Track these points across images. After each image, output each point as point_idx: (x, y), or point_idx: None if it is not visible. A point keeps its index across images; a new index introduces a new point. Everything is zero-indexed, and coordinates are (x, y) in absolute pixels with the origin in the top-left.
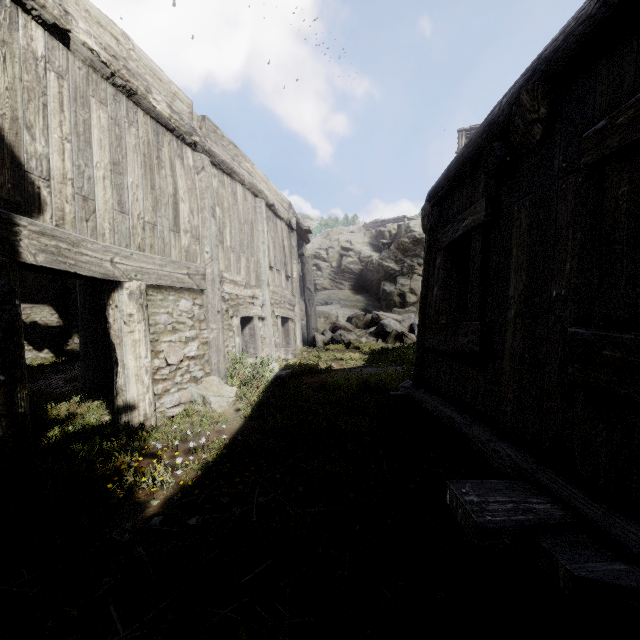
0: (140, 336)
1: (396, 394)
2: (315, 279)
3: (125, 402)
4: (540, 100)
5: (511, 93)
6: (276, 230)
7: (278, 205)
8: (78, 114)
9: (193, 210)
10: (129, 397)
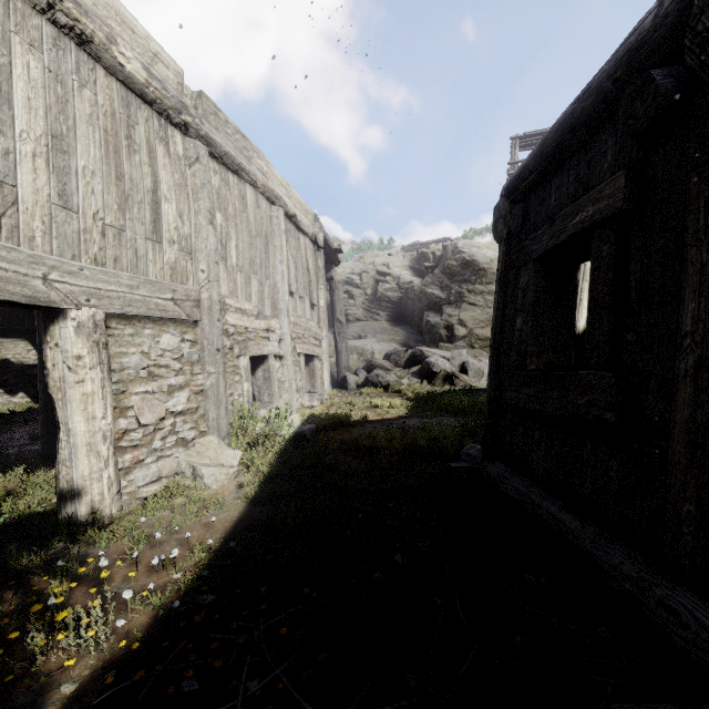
0: (94, 387)
1: (460, 467)
2: (347, 309)
3: (70, 484)
4: None
5: None
6: (298, 247)
7: (301, 216)
8: None
9: (182, 214)
10: (76, 476)
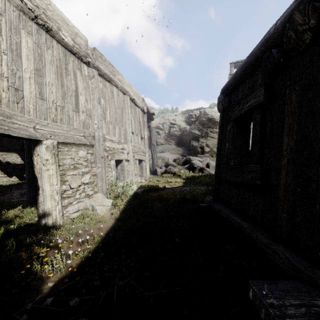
0: (53, 172)
1: (203, 205)
2: (156, 139)
3: (43, 211)
4: (310, 14)
5: (284, 16)
6: (135, 113)
7: (137, 99)
8: (12, 38)
9: (87, 100)
10: (46, 208)
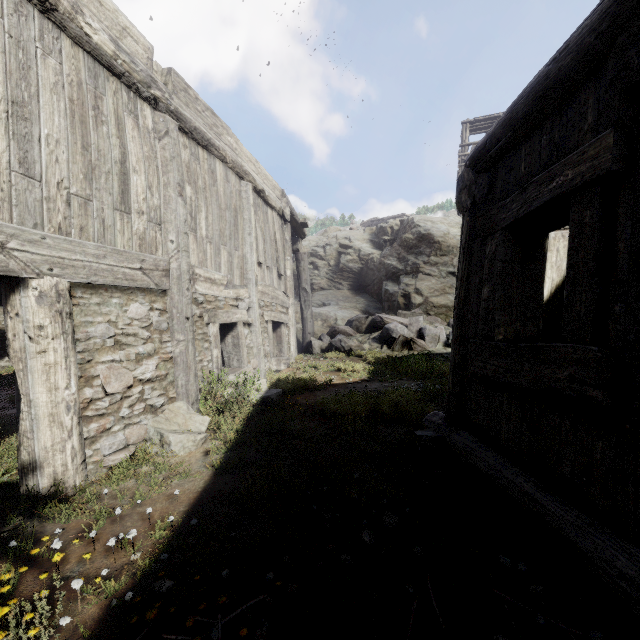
0: (56, 357)
1: (425, 436)
2: (312, 278)
3: (32, 455)
4: None
5: None
6: (266, 220)
7: (269, 191)
8: None
9: (152, 185)
10: (38, 448)
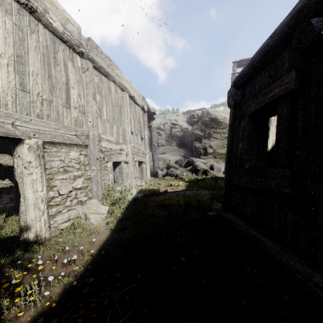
0: (37, 177)
1: (212, 214)
2: (157, 140)
3: (25, 223)
4: None
5: None
6: (135, 111)
7: (136, 97)
8: None
9: (80, 94)
10: (28, 219)
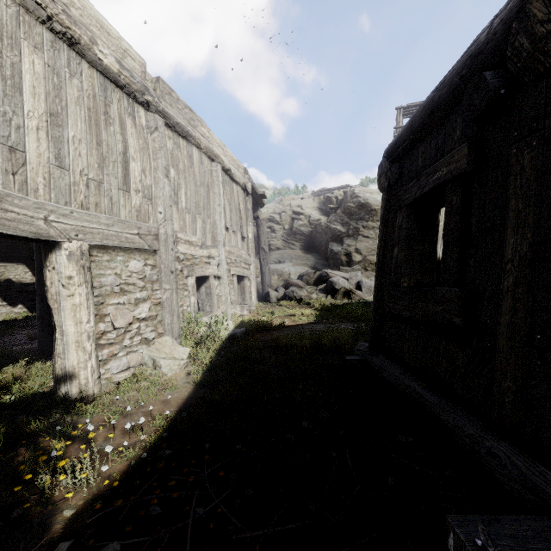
0: (81, 300)
1: (353, 359)
2: (269, 240)
3: (64, 371)
4: None
5: (508, 9)
6: (232, 193)
7: (234, 170)
8: (4, 55)
9: (145, 170)
10: (68, 365)
